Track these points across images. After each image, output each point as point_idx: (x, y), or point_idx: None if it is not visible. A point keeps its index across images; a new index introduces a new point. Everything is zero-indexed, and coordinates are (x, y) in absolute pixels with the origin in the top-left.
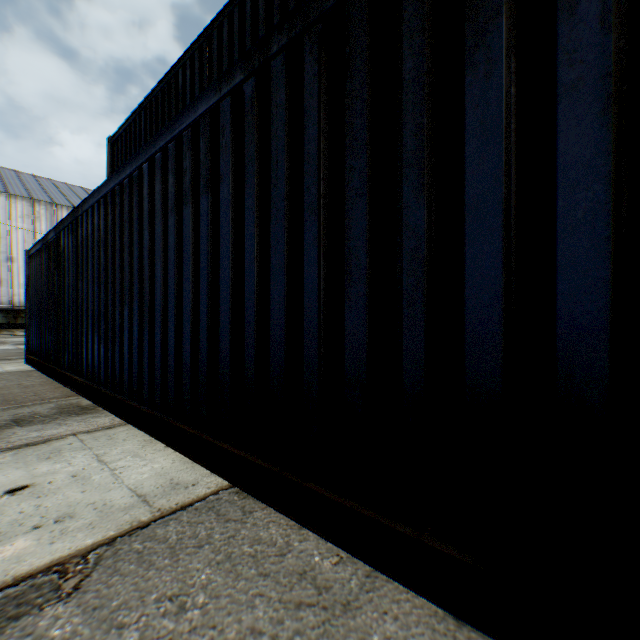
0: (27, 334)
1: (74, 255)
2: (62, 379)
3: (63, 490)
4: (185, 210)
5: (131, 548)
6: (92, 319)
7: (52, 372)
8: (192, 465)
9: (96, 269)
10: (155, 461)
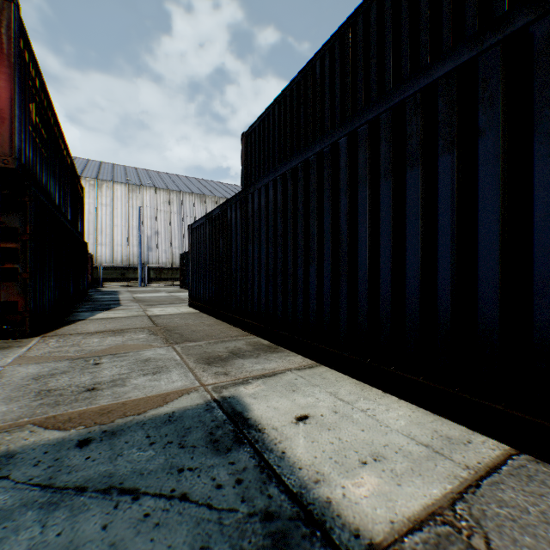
0: (189, 285)
1: (242, 225)
2: (228, 320)
3: (342, 425)
4: (409, 172)
5: (495, 511)
6: (265, 275)
7: (216, 314)
8: (437, 417)
9: (270, 234)
10: (392, 407)
